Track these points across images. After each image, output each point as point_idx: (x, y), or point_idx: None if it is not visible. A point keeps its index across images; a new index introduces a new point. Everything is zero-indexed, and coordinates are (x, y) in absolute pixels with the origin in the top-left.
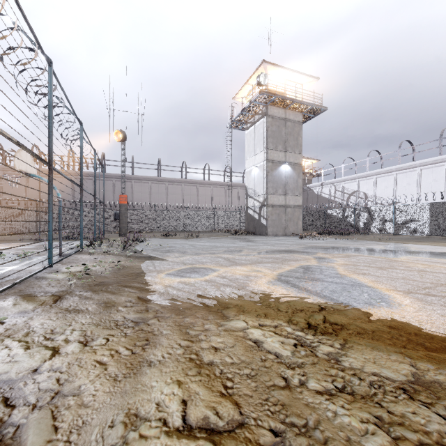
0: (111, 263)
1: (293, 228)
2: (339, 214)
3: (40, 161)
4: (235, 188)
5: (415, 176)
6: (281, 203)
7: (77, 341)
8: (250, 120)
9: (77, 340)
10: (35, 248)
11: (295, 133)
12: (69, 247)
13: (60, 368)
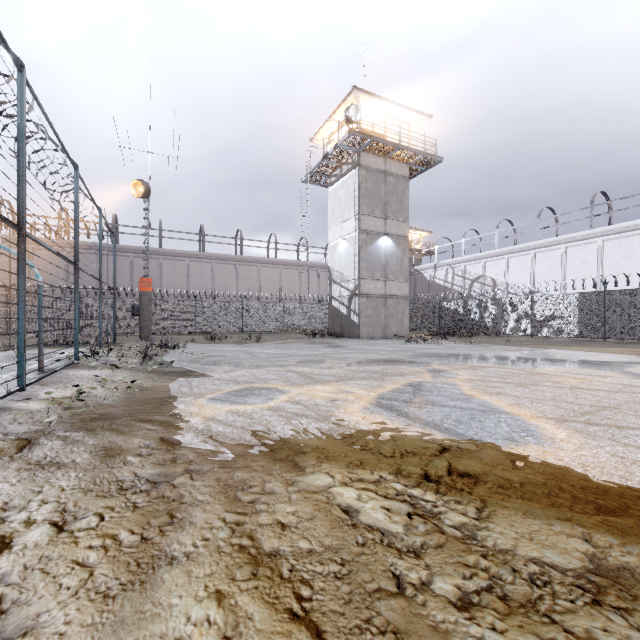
0: (123, 383)
1: (395, 328)
2: (458, 307)
3: (3, 221)
4: (314, 270)
5: (559, 256)
6: (380, 292)
7: (48, 522)
8: (335, 172)
9: (47, 520)
10: (1, 360)
11: (399, 193)
12: (56, 358)
13: (8, 578)
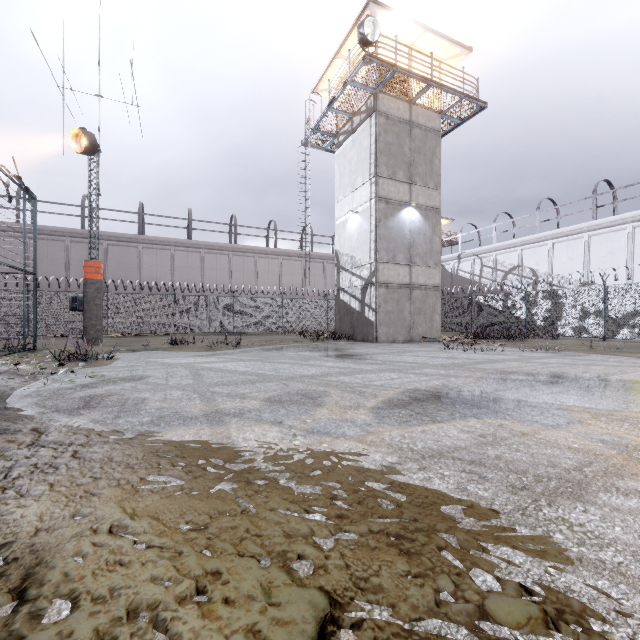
0: None
1: (423, 328)
2: (496, 303)
3: None
4: (320, 262)
5: (624, 239)
6: (403, 281)
7: None
8: (344, 127)
9: None
10: None
11: (428, 150)
12: None
13: None
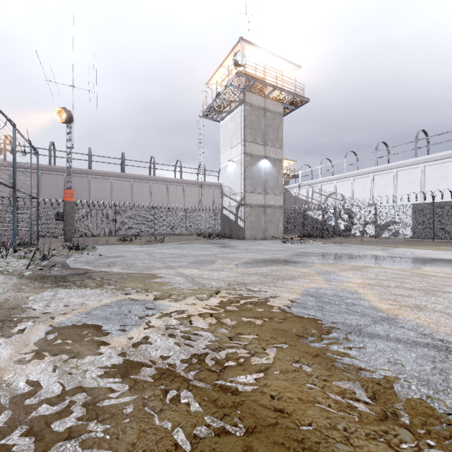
0: None
1: (273, 231)
2: (318, 216)
3: None
4: (210, 188)
5: (392, 178)
6: (261, 203)
7: None
8: (226, 108)
9: None
10: None
11: (276, 125)
12: None
13: None
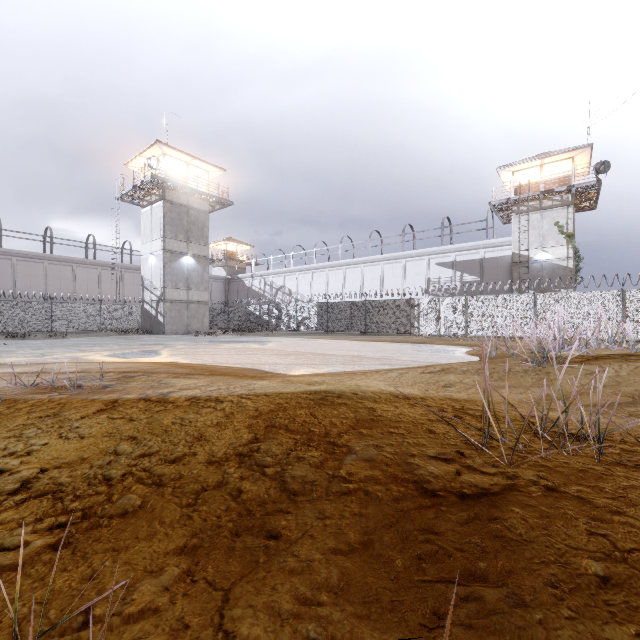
0: None
1: (197, 326)
2: (257, 311)
3: None
4: (139, 273)
5: (325, 276)
6: (183, 299)
7: None
8: (147, 198)
9: None
10: None
11: (201, 223)
12: None
13: None
